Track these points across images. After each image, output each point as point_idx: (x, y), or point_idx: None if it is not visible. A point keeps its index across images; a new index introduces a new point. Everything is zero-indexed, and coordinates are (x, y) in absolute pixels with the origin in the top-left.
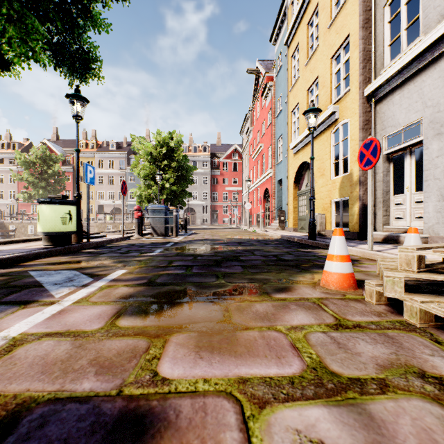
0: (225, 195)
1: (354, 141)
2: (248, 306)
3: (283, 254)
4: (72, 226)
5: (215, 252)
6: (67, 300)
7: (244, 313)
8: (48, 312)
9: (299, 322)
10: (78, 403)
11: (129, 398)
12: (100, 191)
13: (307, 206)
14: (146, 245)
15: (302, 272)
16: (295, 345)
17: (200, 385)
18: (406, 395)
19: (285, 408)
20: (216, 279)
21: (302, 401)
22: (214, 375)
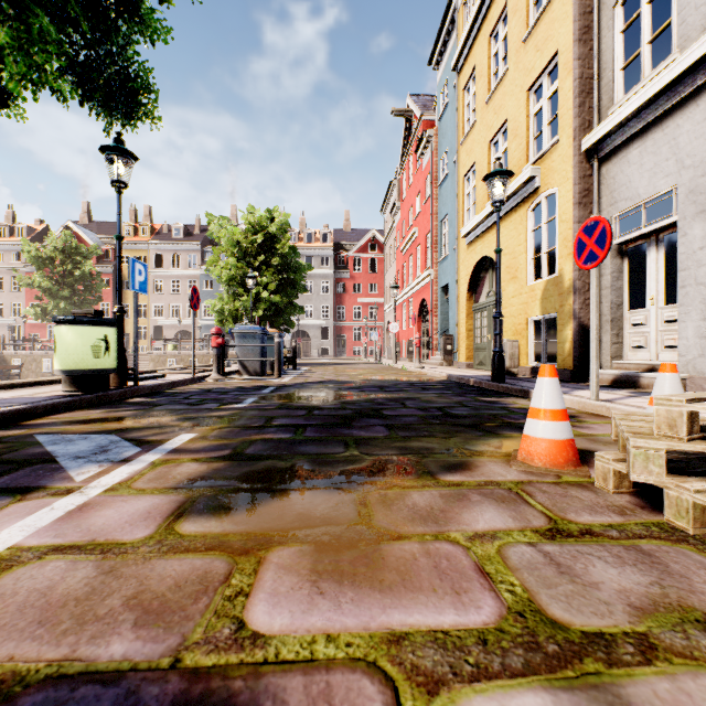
0: (357, 311)
1: (566, 223)
2: (400, 496)
3: (452, 407)
4: (110, 360)
5: (342, 403)
6: (95, 486)
7: (393, 510)
8: (62, 508)
9: (487, 525)
10: (98, 685)
11: (192, 674)
12: (158, 303)
13: (489, 328)
14: (231, 392)
15: (486, 437)
16: (483, 568)
17: (321, 647)
18: (689, 666)
19: (475, 694)
20: (345, 448)
21: (505, 679)
22: (345, 628)
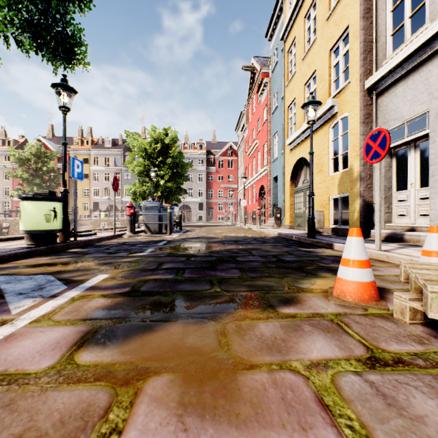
0: (220, 193)
1: (355, 135)
2: (250, 327)
3: (283, 255)
4: (57, 224)
5: (210, 252)
6: (24, 318)
7: (246, 339)
8: None
9: (319, 354)
10: None
11: None
12: (96, 188)
13: (304, 203)
14: (137, 244)
15: (308, 277)
16: (322, 399)
17: None
18: None
19: None
20: (211, 286)
21: None
22: None
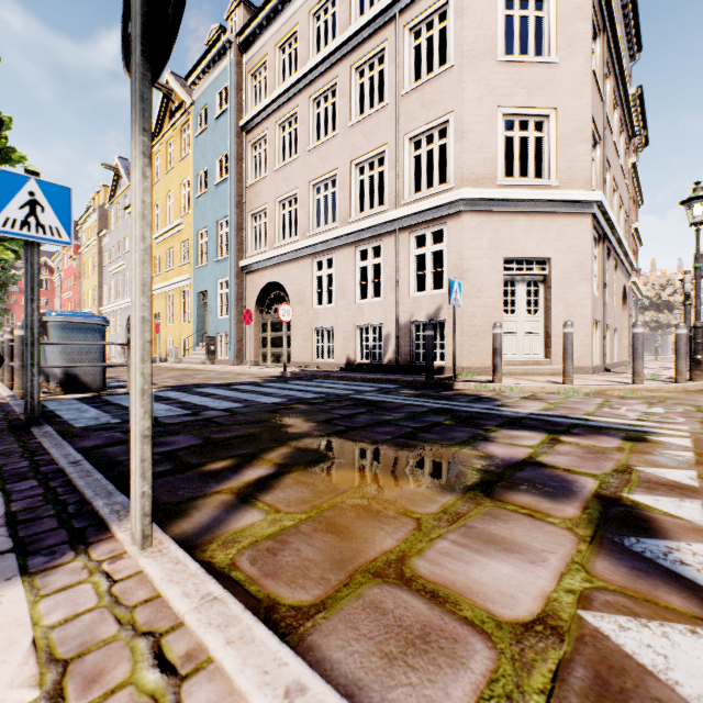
0: None
1: None
2: None
3: None
4: None
5: None
6: None
7: None
8: None
9: None
10: None
11: None
12: None
13: None
14: None
15: None
16: None
17: None
18: None
19: None
20: None
21: None
22: None
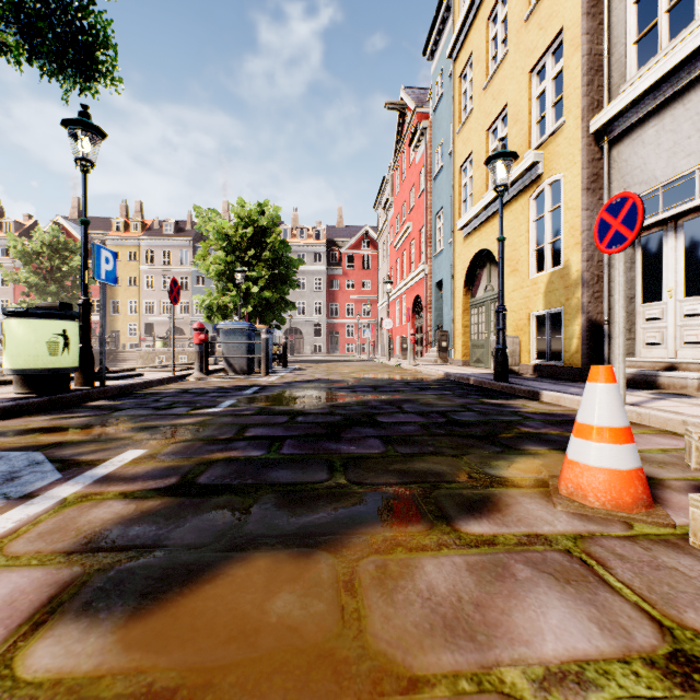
0: (350, 308)
1: (573, 210)
2: (406, 569)
3: (456, 411)
4: (70, 358)
5: (331, 407)
6: None
7: (398, 603)
8: None
9: (561, 645)
10: None
11: None
12: (149, 300)
13: (487, 324)
14: (209, 392)
15: (507, 455)
16: None
17: None
18: None
19: None
20: (329, 473)
21: None
22: None
